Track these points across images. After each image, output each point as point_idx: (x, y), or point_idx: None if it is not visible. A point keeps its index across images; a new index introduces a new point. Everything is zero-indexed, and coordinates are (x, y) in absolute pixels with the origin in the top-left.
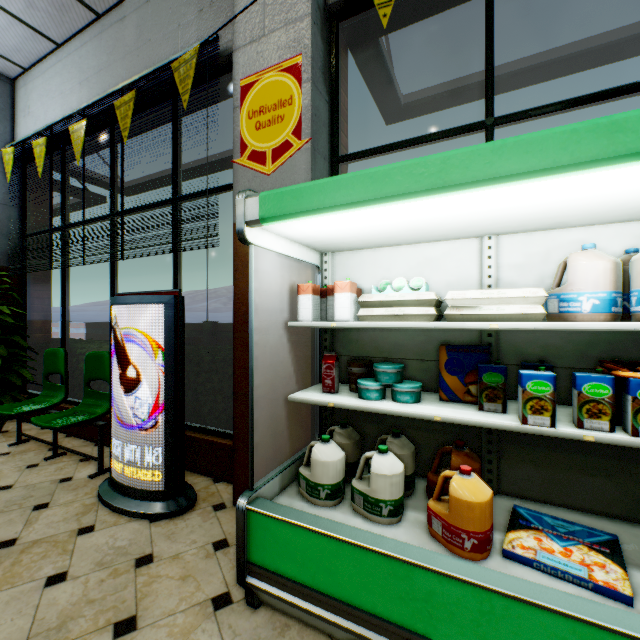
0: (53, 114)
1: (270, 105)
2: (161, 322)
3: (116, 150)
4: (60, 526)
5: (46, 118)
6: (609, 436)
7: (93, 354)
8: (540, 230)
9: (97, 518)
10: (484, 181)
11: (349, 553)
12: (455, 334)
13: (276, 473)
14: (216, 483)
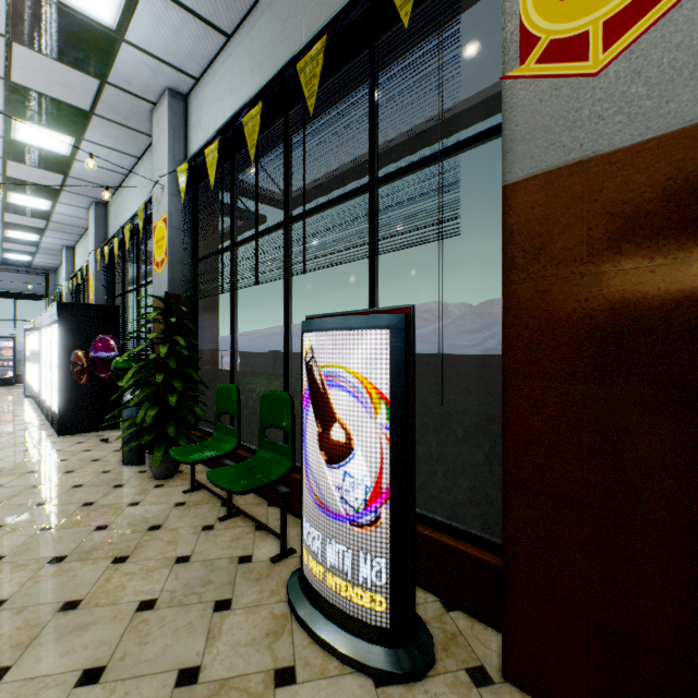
0: (223, 119)
1: None
2: (384, 358)
3: (290, 141)
4: (249, 656)
5: (216, 126)
6: None
7: (269, 395)
8: None
9: (295, 651)
10: None
11: None
12: None
13: None
14: (449, 611)
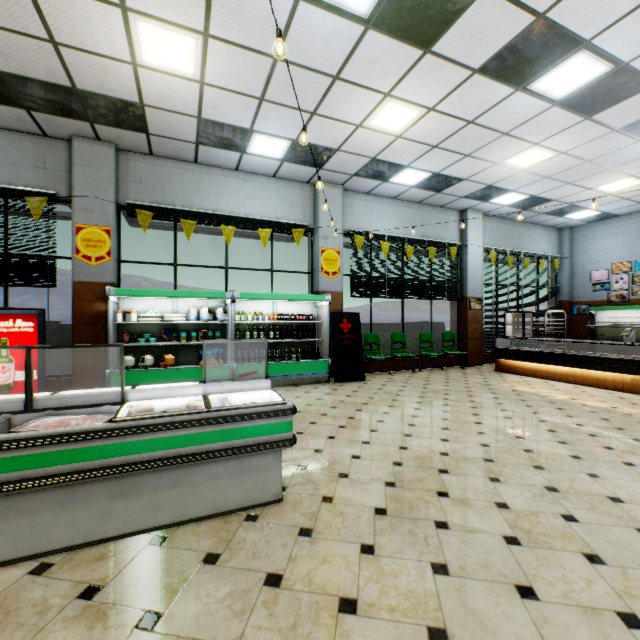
0: None
1: (95, 240)
2: (37, 322)
3: None
4: None
5: None
6: (196, 342)
7: None
8: (187, 299)
9: None
10: (173, 297)
11: (143, 373)
12: (166, 325)
13: (112, 367)
14: None
